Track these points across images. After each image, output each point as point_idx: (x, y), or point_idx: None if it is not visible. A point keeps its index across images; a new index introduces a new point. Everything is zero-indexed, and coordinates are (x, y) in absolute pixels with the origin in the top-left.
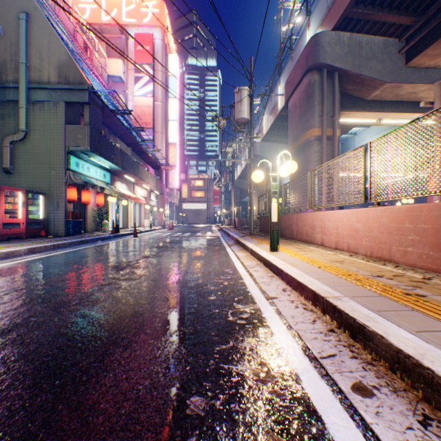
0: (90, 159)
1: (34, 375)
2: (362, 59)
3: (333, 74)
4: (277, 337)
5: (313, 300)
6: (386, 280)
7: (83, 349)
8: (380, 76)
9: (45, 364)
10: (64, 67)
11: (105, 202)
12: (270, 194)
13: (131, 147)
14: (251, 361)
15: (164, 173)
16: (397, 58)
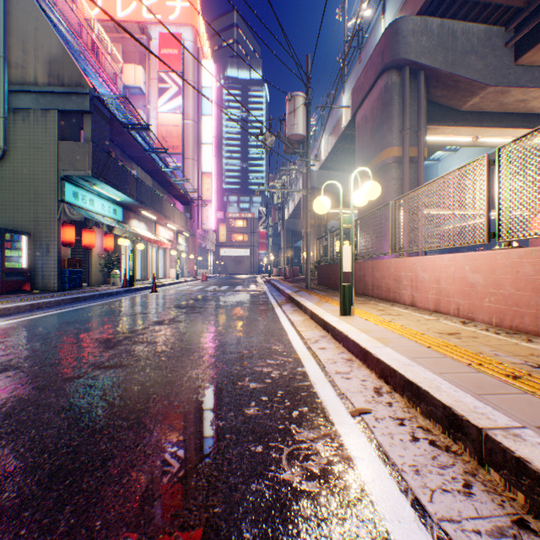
0: (94, 188)
1: None
2: (456, 54)
3: (418, 75)
4: None
5: (449, 425)
6: None
7: None
8: (480, 76)
9: None
10: (56, 64)
11: (117, 246)
12: (340, 231)
13: (153, 175)
14: None
15: (196, 210)
16: (504, 54)
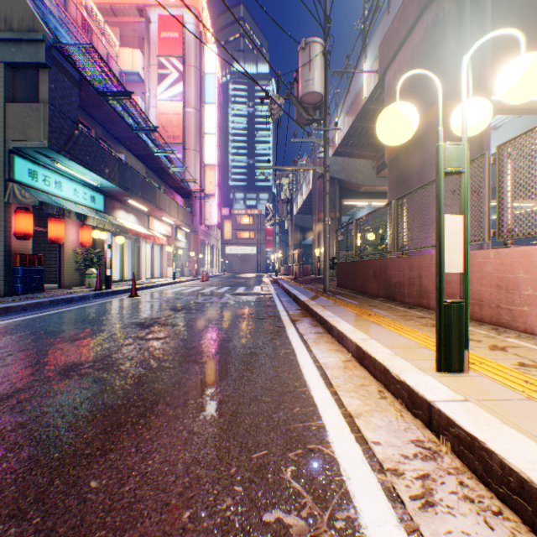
0: (60, 168)
1: None
2: None
3: None
4: None
5: None
6: None
7: None
8: None
9: None
10: (3, 3)
11: (99, 241)
12: (439, 182)
13: (145, 161)
14: None
15: (198, 204)
16: None
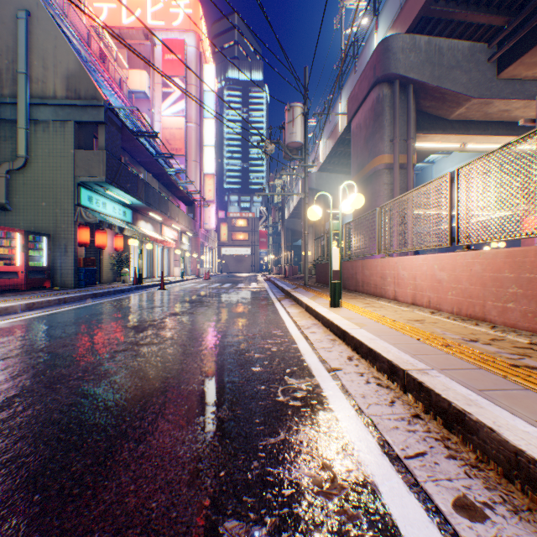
0: (106, 192)
1: (5, 485)
2: (442, 69)
3: (407, 88)
4: (344, 427)
5: (390, 373)
6: (482, 345)
7: (80, 444)
8: (465, 89)
9: (24, 468)
10: (73, 79)
11: (126, 246)
12: (330, 235)
13: (158, 178)
14: (310, 463)
15: (198, 210)
16: (487, 68)
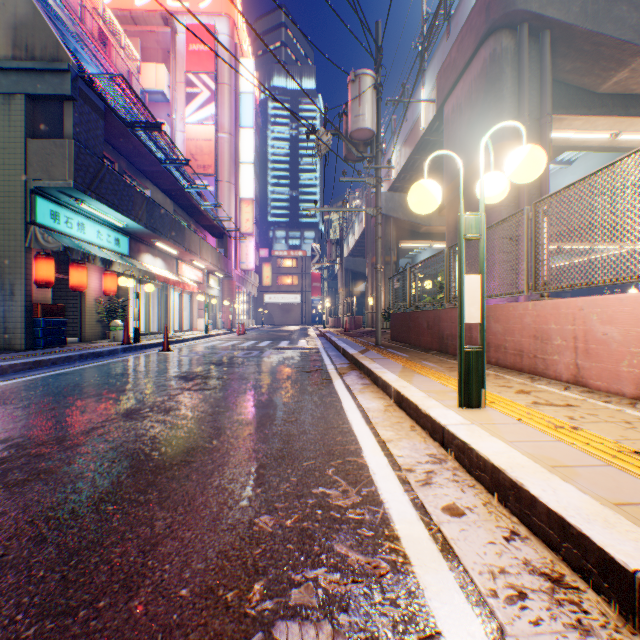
0: (83, 208)
1: None
2: (599, 3)
3: (542, 35)
4: None
5: None
6: None
7: None
8: (634, 35)
9: None
10: (24, 29)
11: (122, 289)
12: (460, 247)
13: (173, 197)
14: None
15: (233, 245)
16: None
